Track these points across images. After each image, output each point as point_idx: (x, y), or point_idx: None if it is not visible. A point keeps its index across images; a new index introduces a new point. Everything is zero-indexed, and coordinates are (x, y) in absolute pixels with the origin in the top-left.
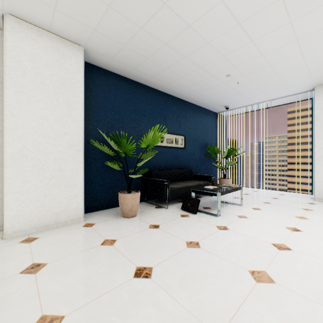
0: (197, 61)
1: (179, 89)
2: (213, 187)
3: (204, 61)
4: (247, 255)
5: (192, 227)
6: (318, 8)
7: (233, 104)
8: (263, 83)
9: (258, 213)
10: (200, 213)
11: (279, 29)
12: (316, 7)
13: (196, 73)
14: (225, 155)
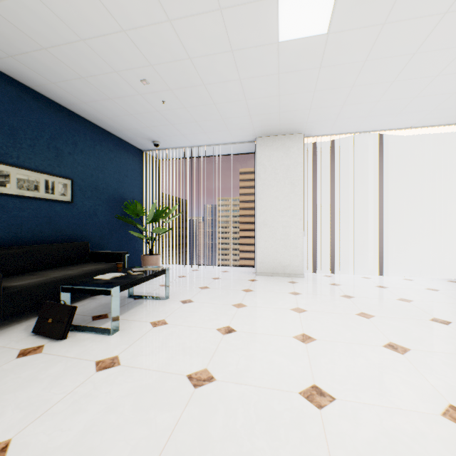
0: (69, 18)
1: (49, 79)
2: (112, 277)
3: (86, 27)
4: (126, 436)
5: (26, 385)
6: (251, 3)
7: (166, 140)
8: (200, 113)
9: (187, 309)
10: (77, 333)
11: (207, 15)
12: (250, 0)
13: (76, 51)
14: (152, 217)
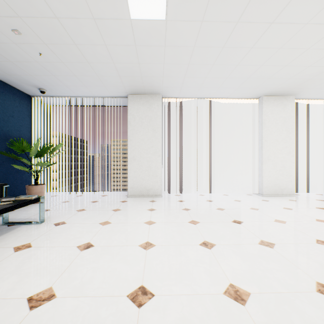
0: None
1: None
2: None
3: None
4: None
5: None
6: None
7: (51, 88)
8: (78, 69)
9: (57, 231)
10: None
11: None
12: None
13: None
14: (36, 153)
